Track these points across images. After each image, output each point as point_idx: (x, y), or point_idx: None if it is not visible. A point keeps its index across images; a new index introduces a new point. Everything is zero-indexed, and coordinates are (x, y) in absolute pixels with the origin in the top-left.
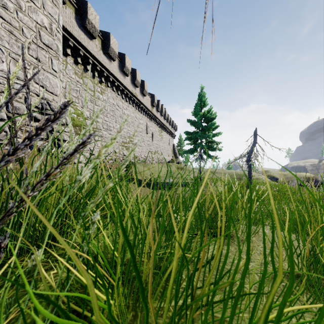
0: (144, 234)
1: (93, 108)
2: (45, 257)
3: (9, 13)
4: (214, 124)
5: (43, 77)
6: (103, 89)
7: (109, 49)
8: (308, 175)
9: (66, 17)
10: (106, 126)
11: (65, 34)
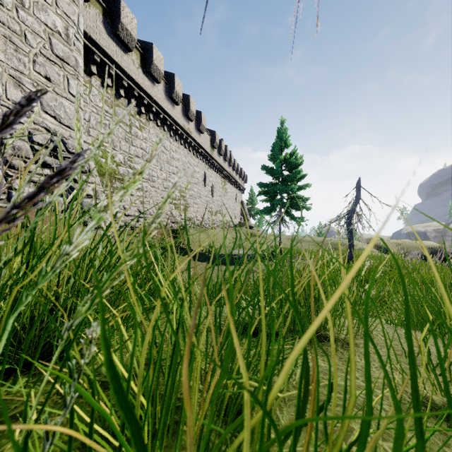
0: (193, 357)
1: (129, 150)
2: (28, 385)
3: (6, 11)
4: (300, 173)
5: (56, 104)
6: (142, 123)
7: (151, 67)
8: (432, 244)
9: (89, 20)
10: (147, 175)
11: (89, 44)
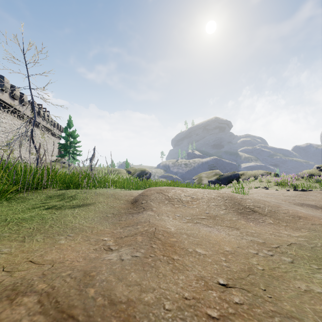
0: None
1: None
2: None
3: None
4: (76, 141)
5: None
6: None
7: None
8: (143, 169)
9: None
10: None
11: None
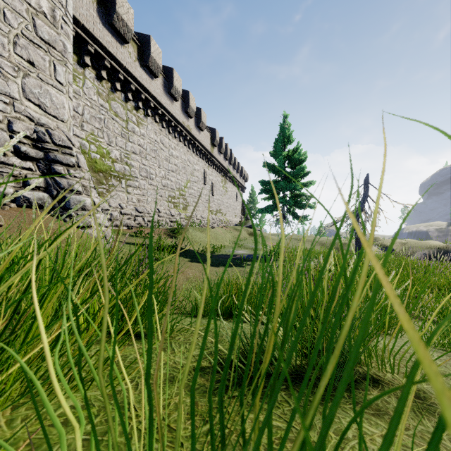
0: None
1: (126, 146)
2: None
3: None
4: (304, 169)
5: (41, 92)
6: (140, 119)
7: (148, 60)
8: (438, 244)
9: (82, 8)
10: (145, 172)
11: (82, 33)
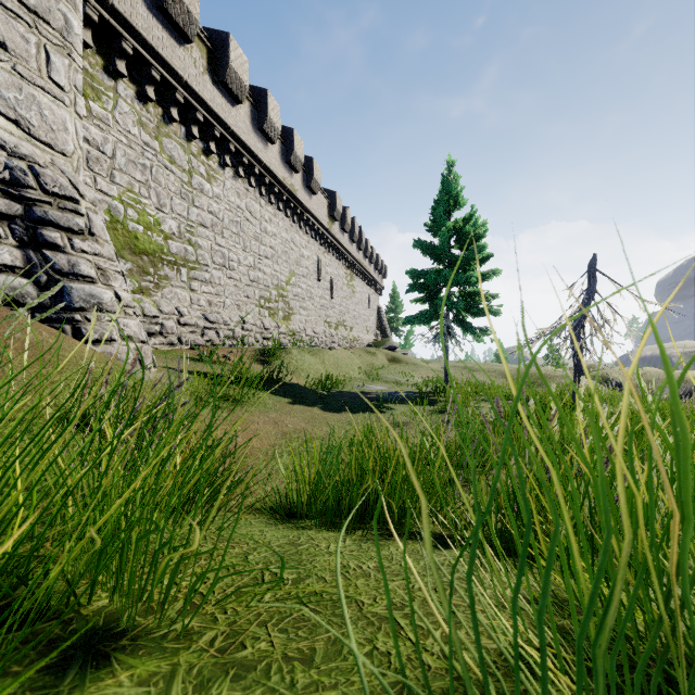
0: None
1: (188, 213)
2: None
3: None
4: (484, 250)
5: (20, 97)
6: (212, 170)
7: (226, 73)
8: None
9: None
10: (221, 258)
11: (111, 19)
